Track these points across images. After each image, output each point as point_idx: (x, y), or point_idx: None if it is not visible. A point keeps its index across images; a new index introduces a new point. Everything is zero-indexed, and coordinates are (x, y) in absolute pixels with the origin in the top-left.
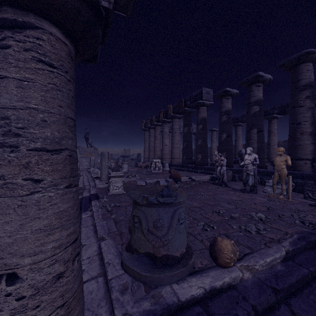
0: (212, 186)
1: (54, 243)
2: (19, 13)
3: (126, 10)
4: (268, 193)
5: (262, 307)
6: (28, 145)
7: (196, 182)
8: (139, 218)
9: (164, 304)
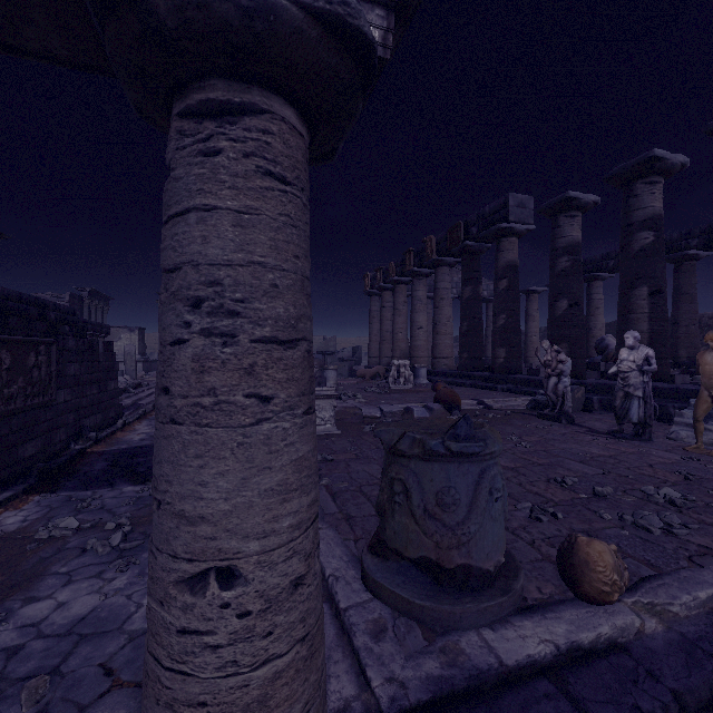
0: (535, 422)
1: (291, 518)
2: (236, 87)
3: None
4: (682, 442)
5: (698, 698)
6: (251, 332)
7: (497, 413)
8: (406, 484)
9: (469, 668)
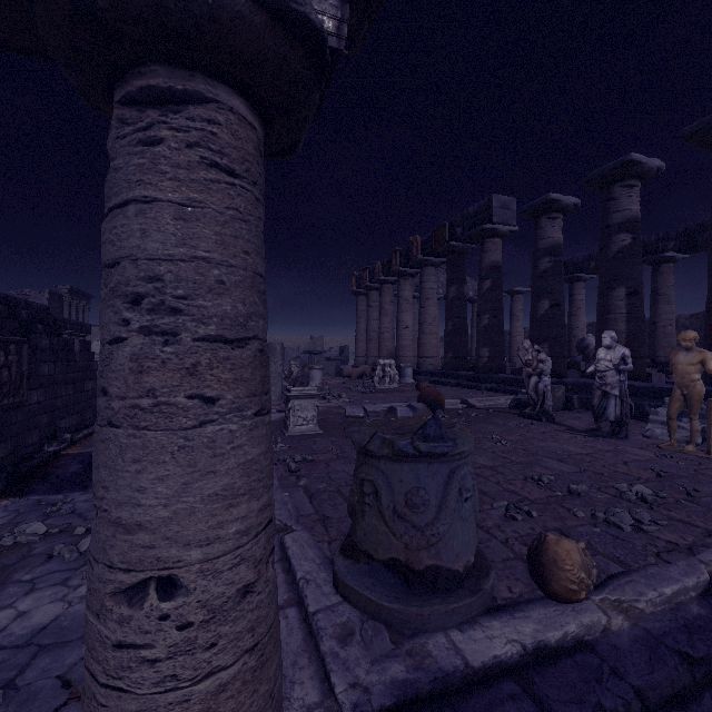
0: (517, 421)
1: (238, 524)
2: (178, 74)
3: (352, 42)
4: (657, 440)
5: (660, 694)
6: (194, 330)
7: (480, 412)
8: (375, 485)
9: (435, 670)
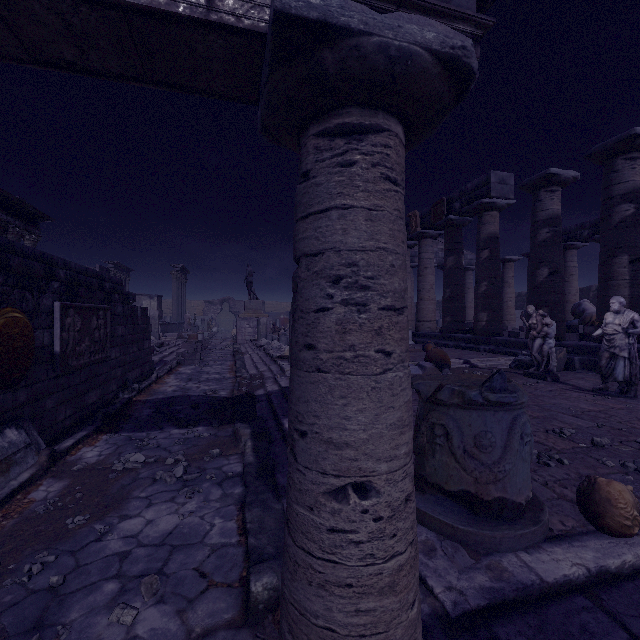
0: (522, 380)
1: (405, 447)
2: (366, 113)
3: None
4: None
5: None
6: (379, 302)
7: (484, 372)
8: (447, 428)
9: (515, 582)
